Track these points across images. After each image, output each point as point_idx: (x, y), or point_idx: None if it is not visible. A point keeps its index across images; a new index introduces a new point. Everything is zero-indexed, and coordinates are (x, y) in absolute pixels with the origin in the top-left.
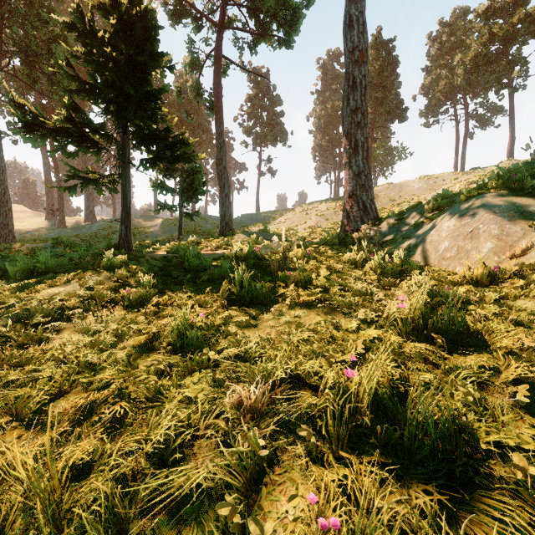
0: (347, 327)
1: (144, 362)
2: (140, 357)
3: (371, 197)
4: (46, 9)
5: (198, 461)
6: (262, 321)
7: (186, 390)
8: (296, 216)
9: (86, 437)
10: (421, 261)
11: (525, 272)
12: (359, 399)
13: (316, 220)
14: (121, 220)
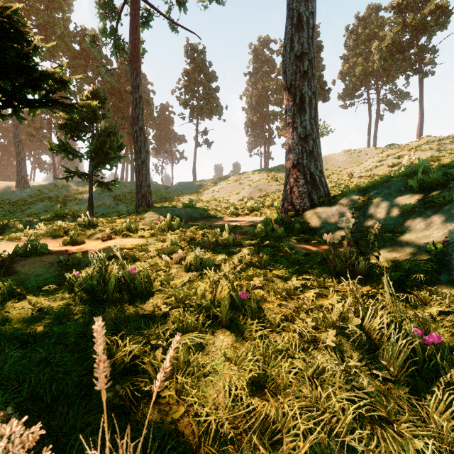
0: None
1: None
2: None
3: (320, 168)
4: None
5: None
6: None
7: None
8: (229, 185)
9: None
10: None
11: None
12: None
13: (249, 190)
14: None
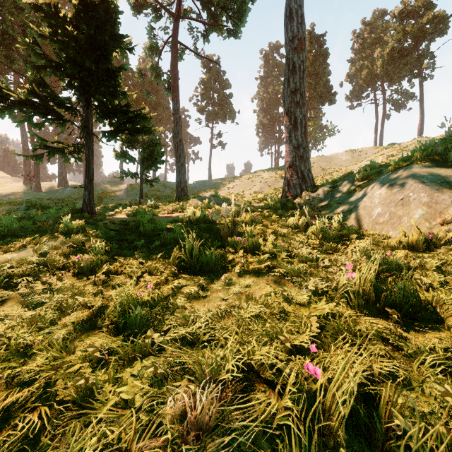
0: (298, 299)
1: (83, 343)
2: (79, 336)
3: (308, 167)
4: None
5: None
6: (212, 291)
7: (122, 389)
8: (243, 182)
9: None
10: (356, 225)
11: None
12: (325, 408)
13: (260, 186)
14: (85, 186)
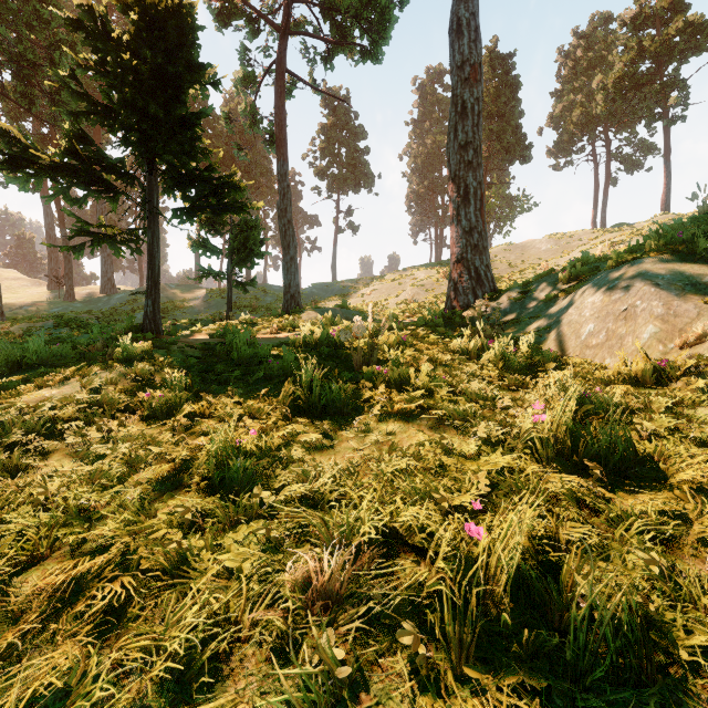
0: (462, 450)
1: (165, 506)
2: (160, 497)
3: (486, 262)
4: (46, 4)
5: (239, 683)
6: (341, 440)
7: (225, 556)
8: (385, 286)
9: (63, 641)
10: (557, 349)
11: (704, 367)
12: (489, 575)
13: (412, 292)
14: (147, 292)
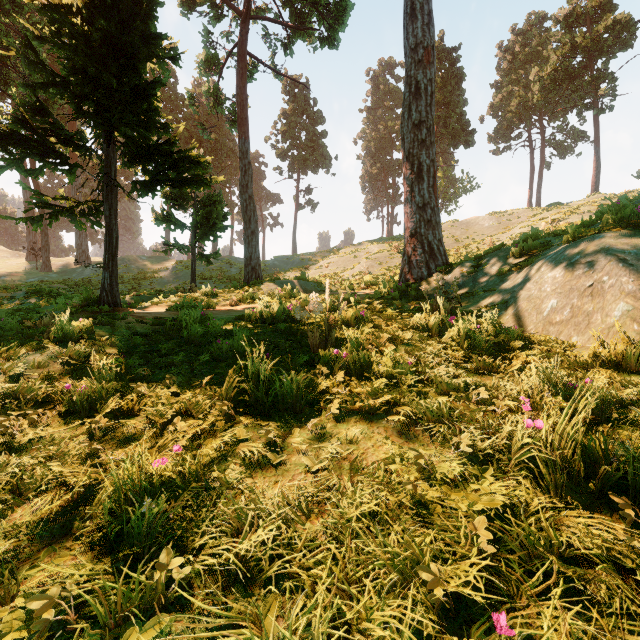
0: (445, 472)
1: (38, 571)
2: (36, 553)
3: (439, 237)
4: None
5: None
6: (291, 450)
7: None
8: (342, 259)
9: None
10: (517, 325)
11: None
12: None
13: (366, 264)
14: (104, 264)
